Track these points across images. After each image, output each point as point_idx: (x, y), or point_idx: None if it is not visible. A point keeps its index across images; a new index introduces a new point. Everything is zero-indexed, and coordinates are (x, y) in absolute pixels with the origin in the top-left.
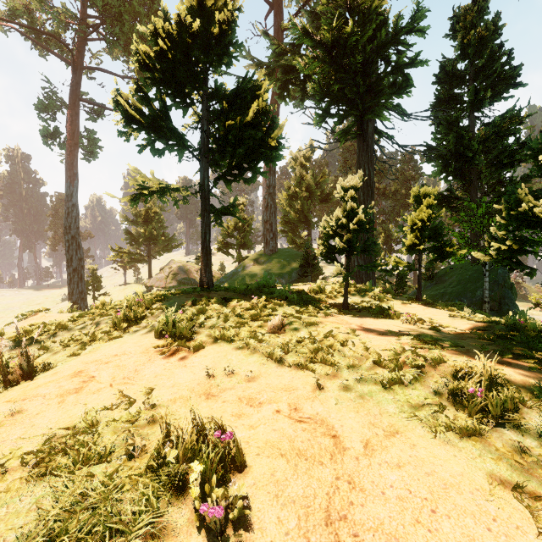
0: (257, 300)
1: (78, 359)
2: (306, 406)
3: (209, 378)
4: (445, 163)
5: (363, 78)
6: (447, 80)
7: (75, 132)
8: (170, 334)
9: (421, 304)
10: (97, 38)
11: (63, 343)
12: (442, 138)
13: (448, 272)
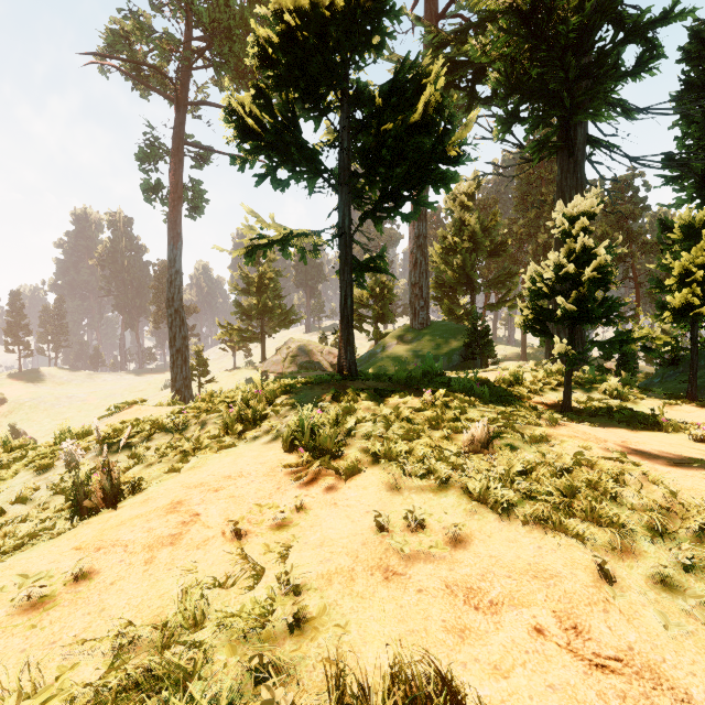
0: (432, 395)
1: (177, 478)
2: (597, 623)
3: (380, 532)
4: (702, 183)
5: (575, 56)
6: (703, 54)
7: (179, 183)
8: (306, 447)
9: (700, 406)
10: (203, 65)
11: (160, 451)
12: (695, 144)
13: (704, 353)
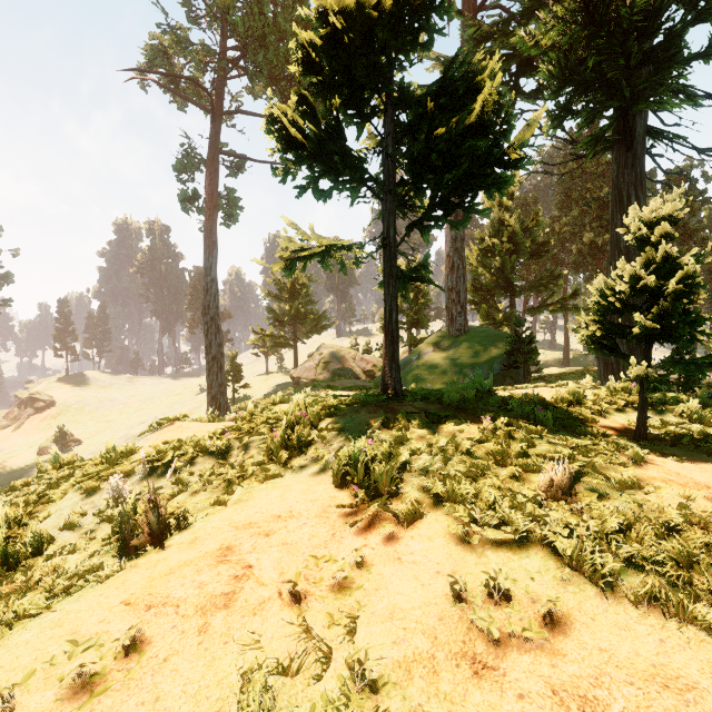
0: (492, 423)
1: (224, 513)
2: None
3: (456, 602)
4: None
5: (638, 41)
6: None
7: (214, 192)
8: (359, 485)
9: None
10: (238, 75)
11: (204, 478)
12: None
13: None
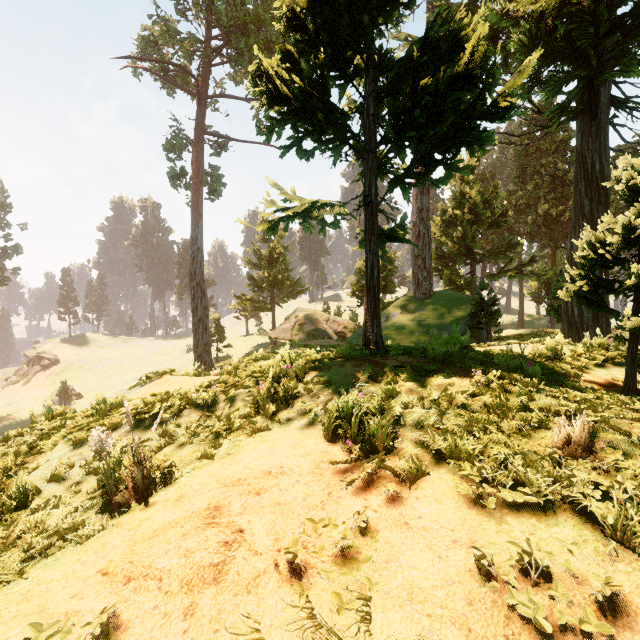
0: (484, 376)
1: (211, 468)
2: None
3: (484, 581)
4: None
5: (607, 9)
6: None
7: (200, 169)
8: (353, 439)
9: None
10: (221, 62)
11: (190, 431)
12: None
13: None
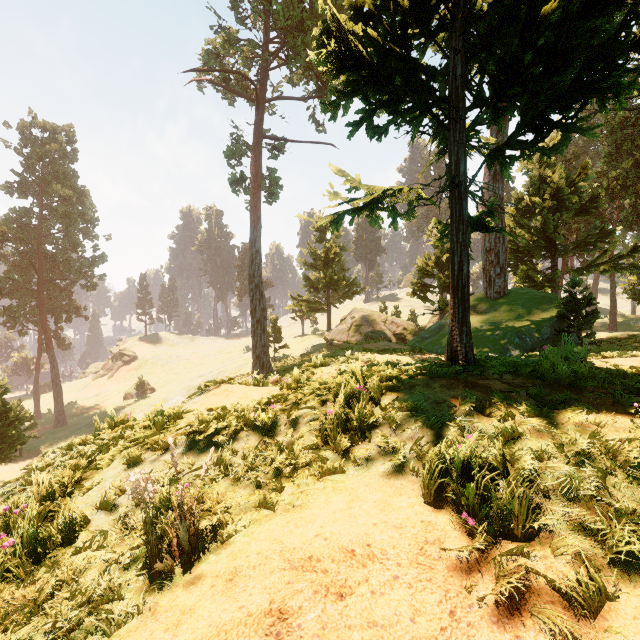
0: None
1: (272, 526)
2: None
3: None
4: None
5: None
6: None
7: (258, 173)
8: (472, 511)
9: None
10: (278, 65)
11: (248, 462)
12: None
13: None
